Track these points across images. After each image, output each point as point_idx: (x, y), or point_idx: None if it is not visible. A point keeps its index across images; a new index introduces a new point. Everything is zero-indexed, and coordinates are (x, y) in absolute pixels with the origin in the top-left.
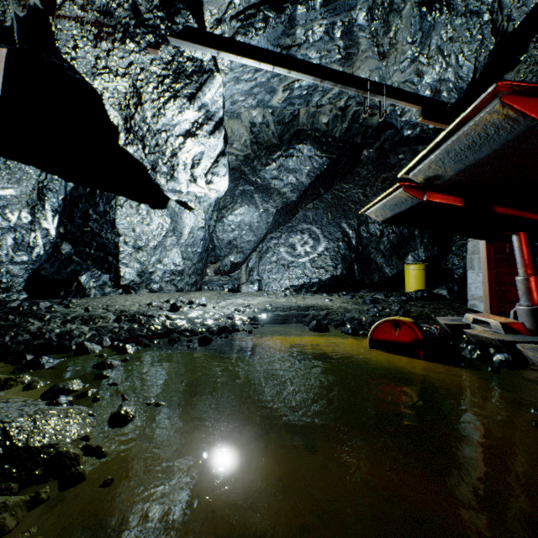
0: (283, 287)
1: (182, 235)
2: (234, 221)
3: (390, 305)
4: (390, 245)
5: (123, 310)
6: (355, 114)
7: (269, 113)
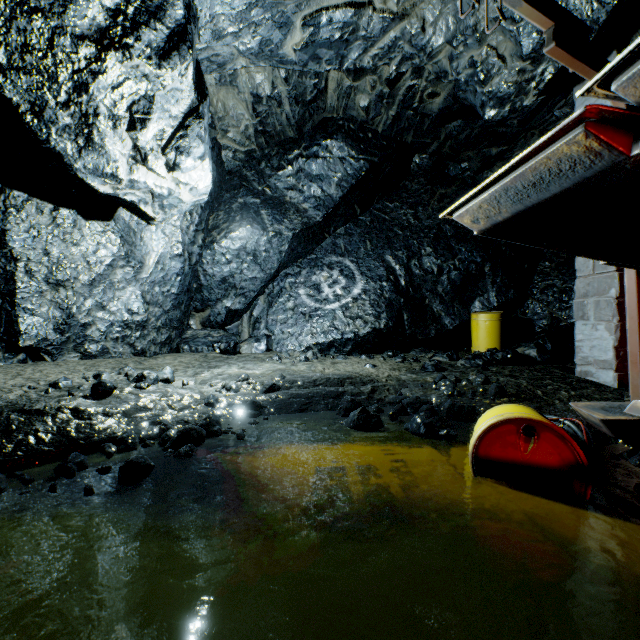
0: (303, 346)
1: (144, 266)
2: (231, 248)
3: (464, 374)
4: (451, 286)
5: None
6: (408, 93)
7: (281, 79)
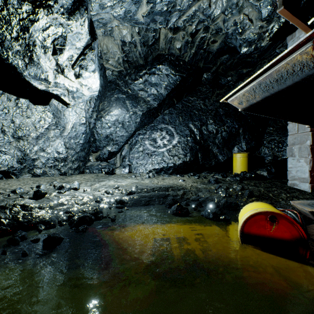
0: (147, 170)
1: (65, 129)
2: (110, 120)
3: (230, 184)
4: (222, 139)
5: None
6: (201, 41)
7: (136, 33)
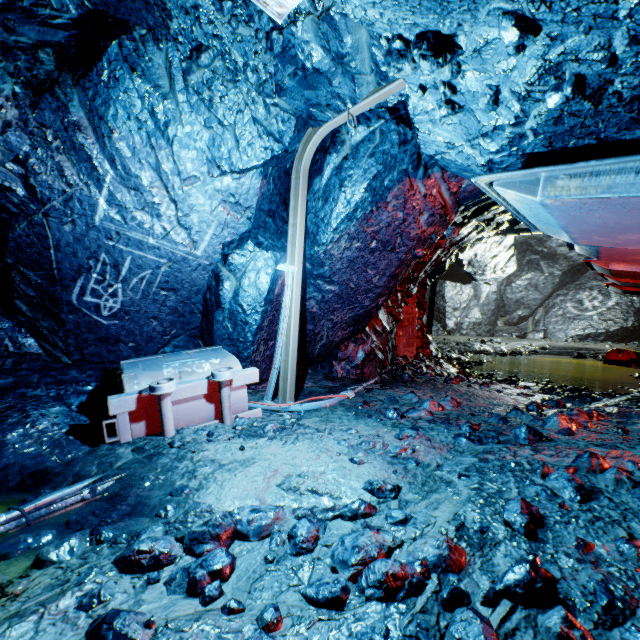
0: (567, 336)
1: (480, 299)
2: (521, 285)
3: None
4: None
5: (457, 341)
6: None
7: None
